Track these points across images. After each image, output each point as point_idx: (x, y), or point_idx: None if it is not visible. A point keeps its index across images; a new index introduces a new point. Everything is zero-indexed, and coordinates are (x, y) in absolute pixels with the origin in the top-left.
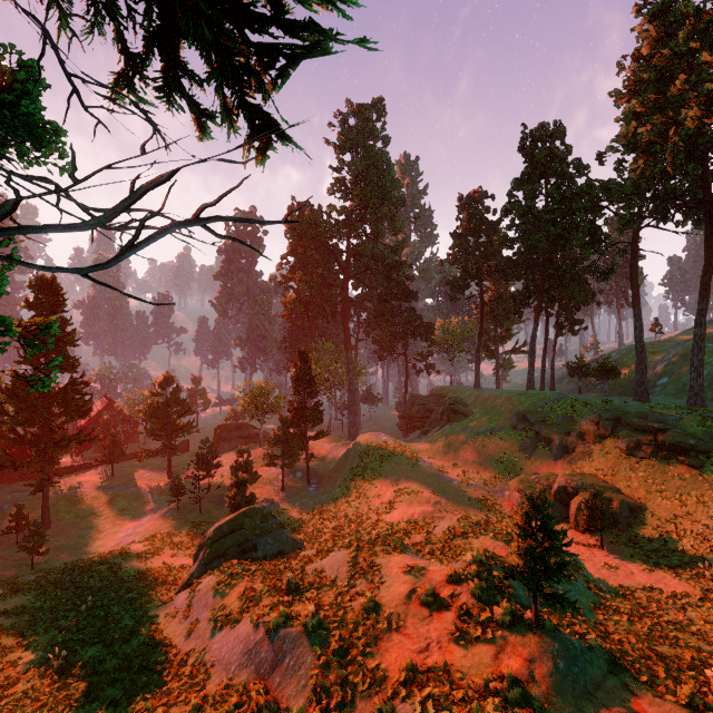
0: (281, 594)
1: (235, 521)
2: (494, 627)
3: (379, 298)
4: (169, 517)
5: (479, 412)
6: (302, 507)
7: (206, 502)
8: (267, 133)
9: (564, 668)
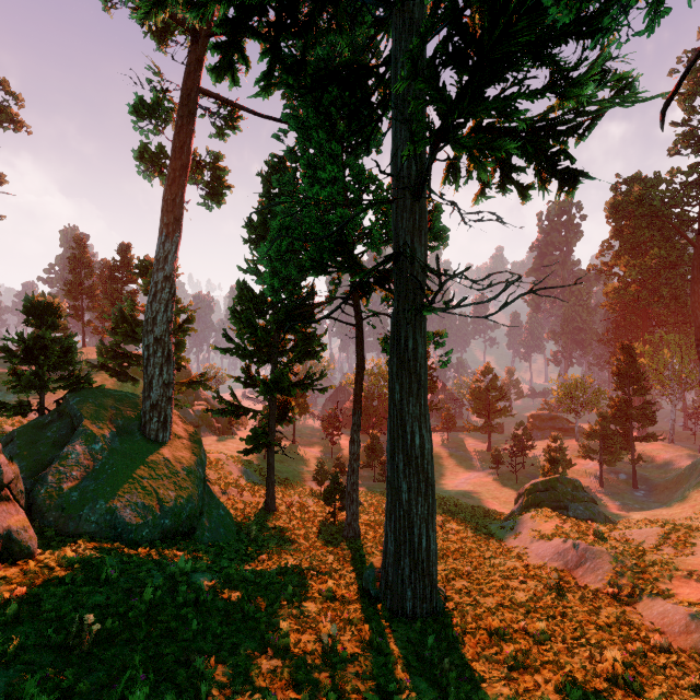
0: (587, 536)
1: (548, 483)
2: None
3: None
4: (491, 479)
5: None
6: (623, 507)
7: (521, 476)
8: (575, 177)
9: None
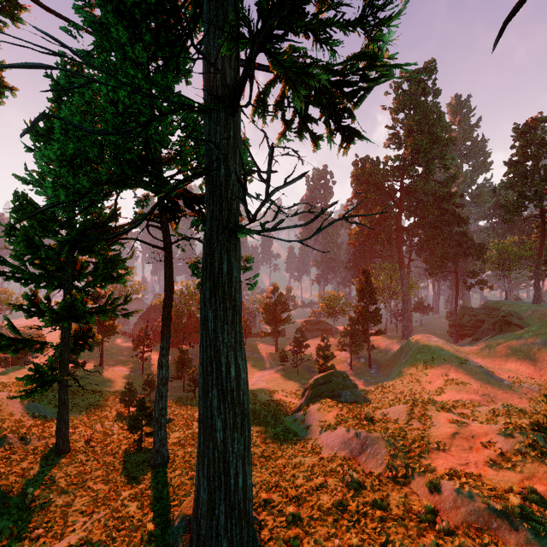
0: (360, 421)
1: (326, 377)
2: (523, 465)
3: (429, 225)
4: (279, 374)
5: (536, 325)
6: (366, 382)
7: (300, 369)
8: (351, 137)
9: None
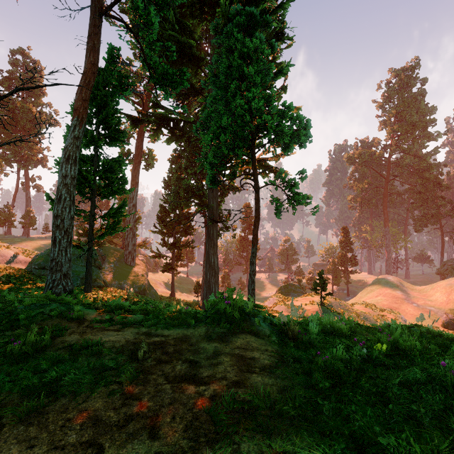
0: None
1: (285, 286)
2: (313, 304)
3: (414, 191)
4: None
5: None
6: None
7: None
8: None
9: (319, 312)
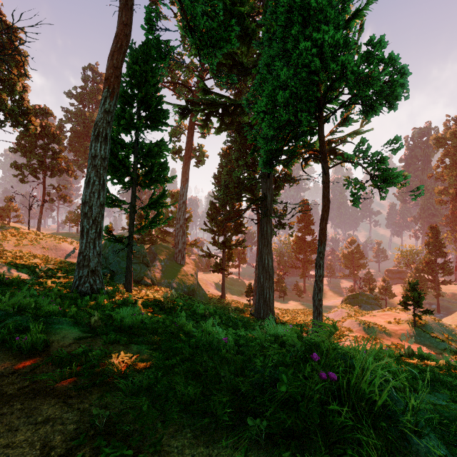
0: None
1: (354, 295)
2: (400, 324)
3: None
4: None
5: None
6: None
7: None
8: None
9: (412, 335)
